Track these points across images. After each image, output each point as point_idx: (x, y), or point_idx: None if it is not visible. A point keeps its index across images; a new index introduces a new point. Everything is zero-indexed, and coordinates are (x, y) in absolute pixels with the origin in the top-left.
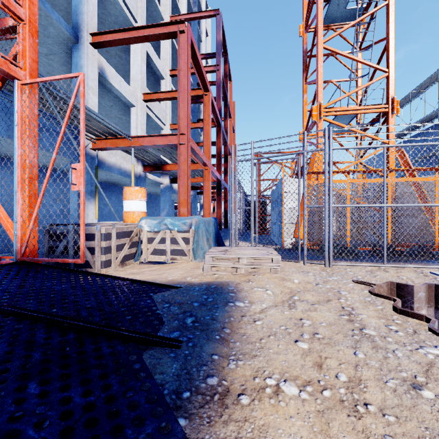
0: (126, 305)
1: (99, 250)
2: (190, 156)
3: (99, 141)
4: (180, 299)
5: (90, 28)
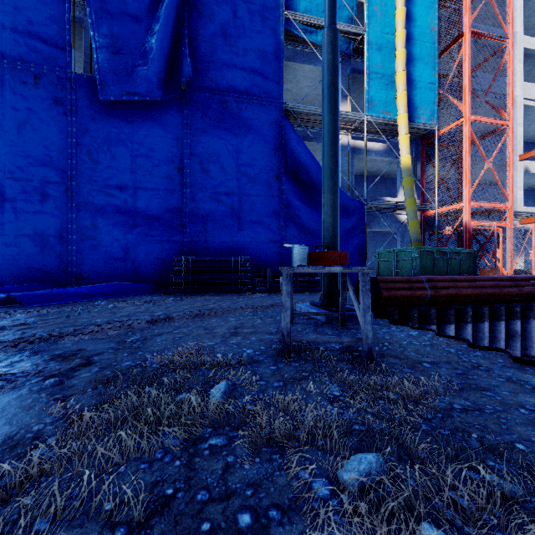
0: None
1: None
2: None
3: (525, 219)
4: None
5: (517, 152)
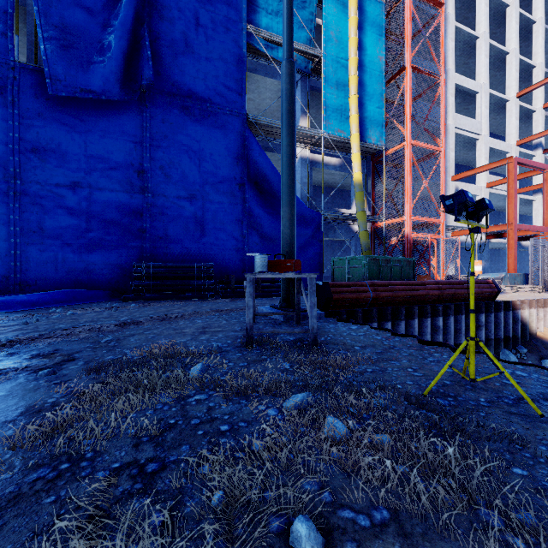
0: None
1: None
2: (516, 235)
3: (455, 232)
4: None
5: (450, 173)
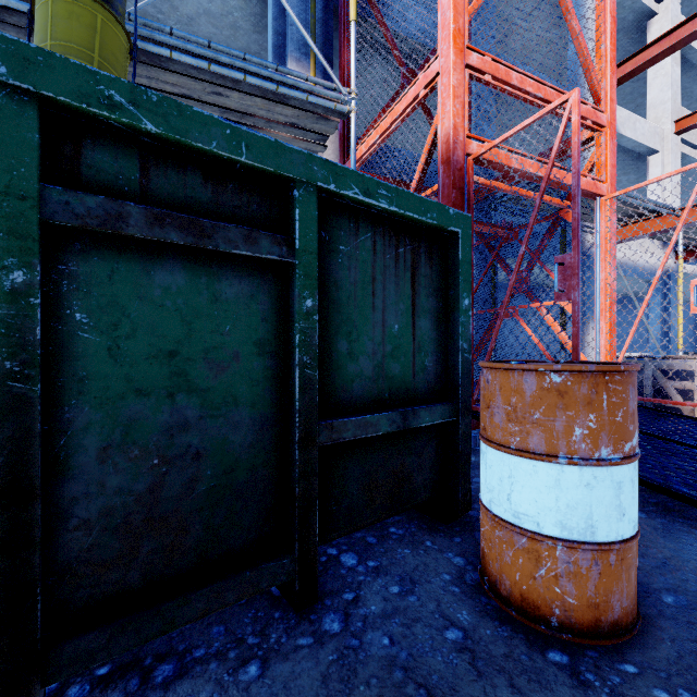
0: None
1: None
2: None
3: None
4: None
5: None
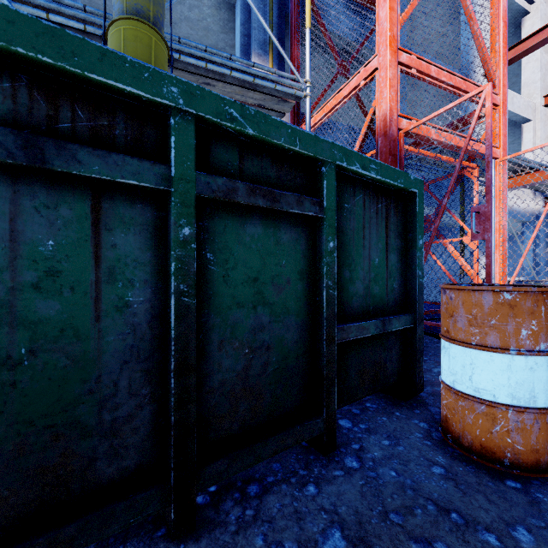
0: None
1: None
2: None
3: None
4: None
5: None
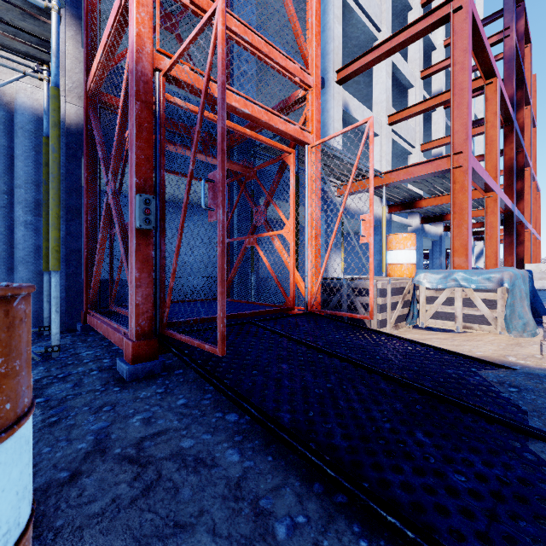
0: (451, 376)
1: (375, 307)
2: (470, 182)
3: (345, 186)
4: (531, 385)
5: (335, 66)
